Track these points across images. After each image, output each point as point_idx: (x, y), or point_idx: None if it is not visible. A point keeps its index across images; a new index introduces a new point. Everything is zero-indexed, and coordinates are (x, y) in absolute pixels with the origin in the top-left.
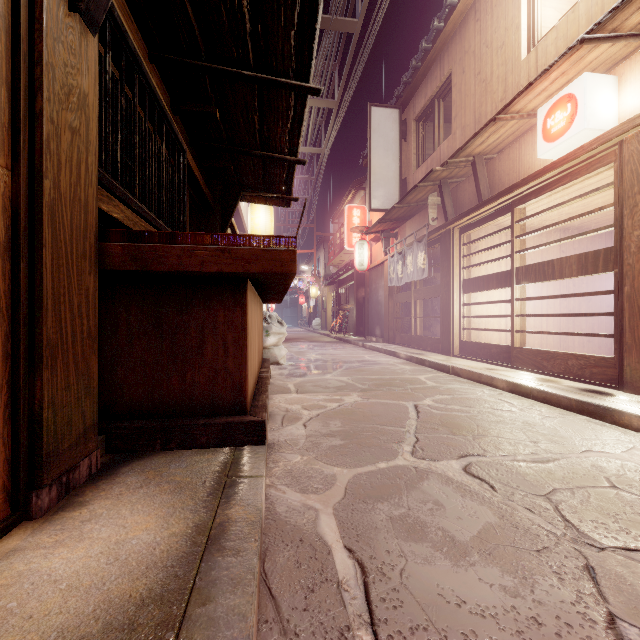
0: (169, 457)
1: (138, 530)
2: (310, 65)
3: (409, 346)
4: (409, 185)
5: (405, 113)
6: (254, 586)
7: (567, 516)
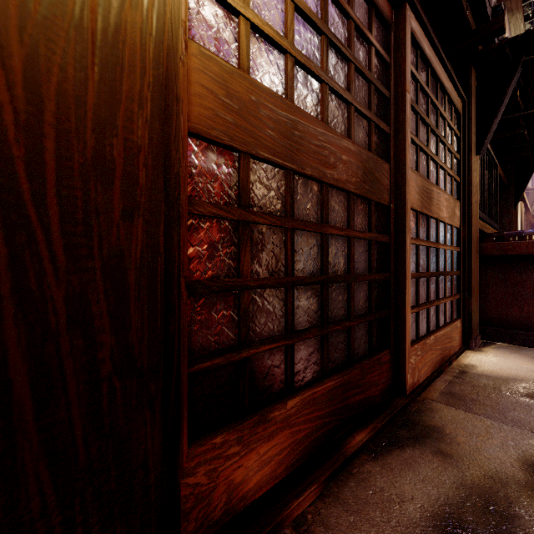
0: (517, 347)
1: (524, 364)
2: None
3: None
4: None
5: None
6: None
7: None
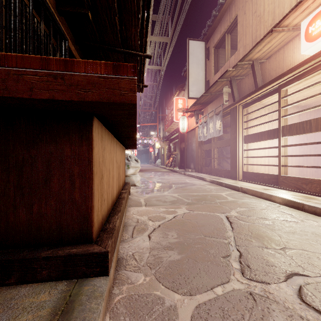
0: None
1: None
2: None
3: (210, 174)
4: (210, 84)
5: (208, 44)
6: None
7: None
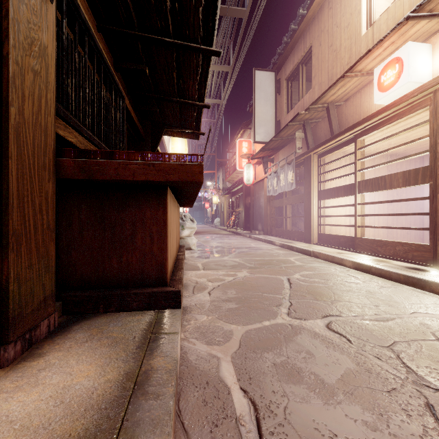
0: (109, 318)
1: (81, 377)
2: (213, 33)
3: (282, 237)
4: (282, 125)
5: (279, 75)
6: (170, 426)
7: (407, 363)
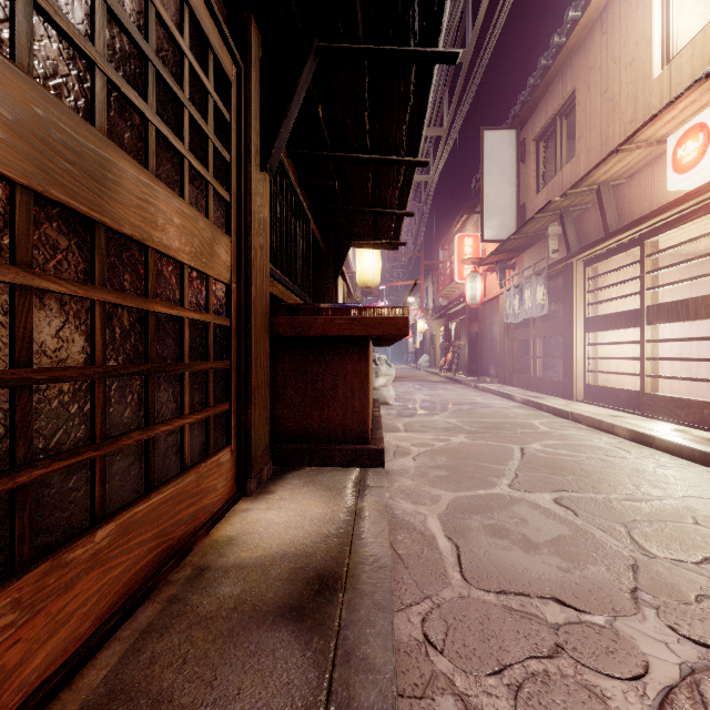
0: (315, 471)
1: (311, 507)
2: (419, 146)
3: (527, 388)
4: (527, 212)
5: (523, 132)
6: (388, 536)
7: (635, 537)
